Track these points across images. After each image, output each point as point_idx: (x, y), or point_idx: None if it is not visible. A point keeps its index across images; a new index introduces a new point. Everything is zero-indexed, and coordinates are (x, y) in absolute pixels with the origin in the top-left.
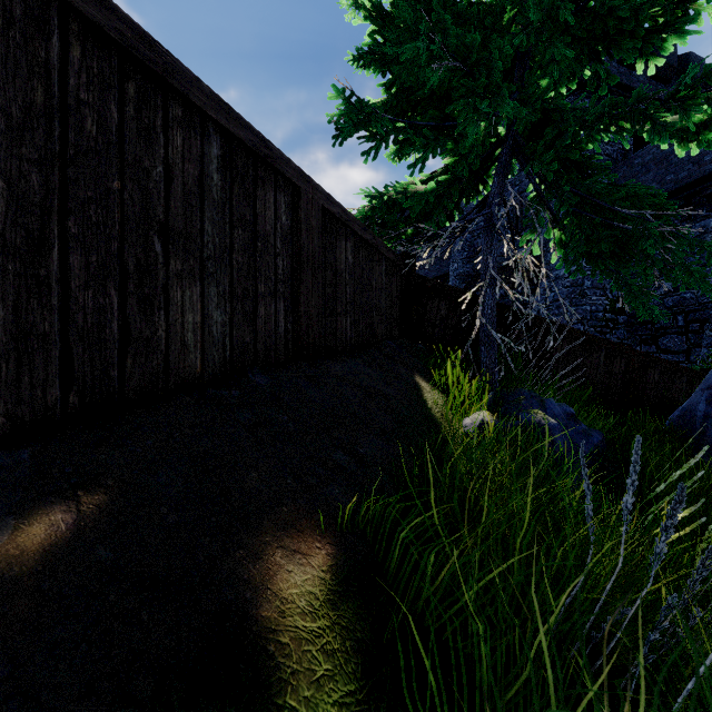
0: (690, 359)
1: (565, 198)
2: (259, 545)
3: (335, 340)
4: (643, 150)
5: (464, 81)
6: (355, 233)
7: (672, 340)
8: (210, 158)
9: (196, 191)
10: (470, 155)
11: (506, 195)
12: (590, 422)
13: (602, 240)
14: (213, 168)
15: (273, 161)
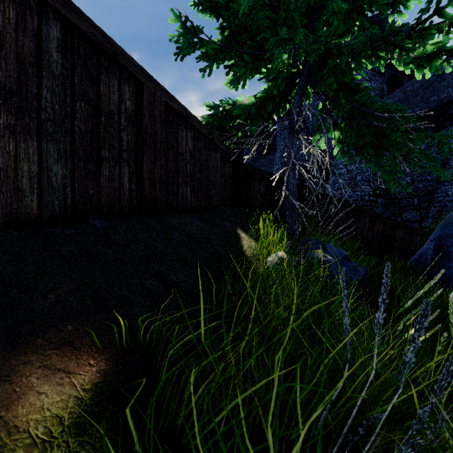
0: (421, 226)
1: (341, 107)
2: (16, 366)
3: (177, 202)
4: (393, 94)
5: (268, 14)
6: (194, 127)
7: (411, 214)
8: (49, 38)
9: (32, 62)
10: (278, 78)
11: (309, 122)
12: (358, 262)
13: (366, 135)
14: (52, 47)
15: (116, 56)
